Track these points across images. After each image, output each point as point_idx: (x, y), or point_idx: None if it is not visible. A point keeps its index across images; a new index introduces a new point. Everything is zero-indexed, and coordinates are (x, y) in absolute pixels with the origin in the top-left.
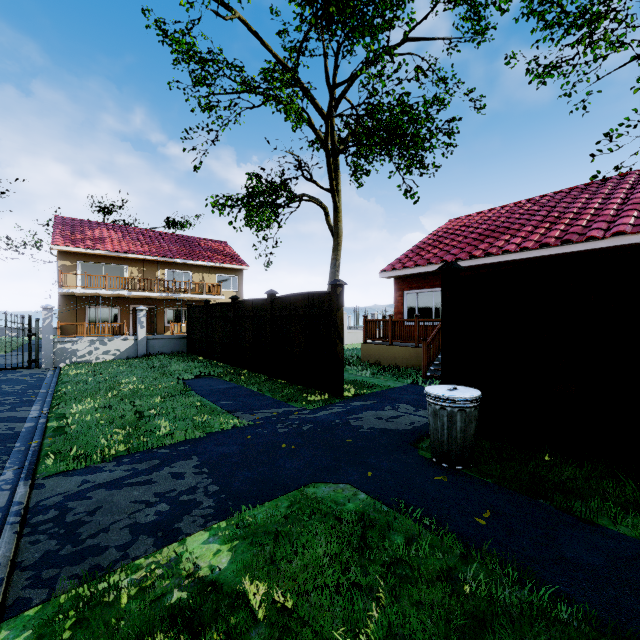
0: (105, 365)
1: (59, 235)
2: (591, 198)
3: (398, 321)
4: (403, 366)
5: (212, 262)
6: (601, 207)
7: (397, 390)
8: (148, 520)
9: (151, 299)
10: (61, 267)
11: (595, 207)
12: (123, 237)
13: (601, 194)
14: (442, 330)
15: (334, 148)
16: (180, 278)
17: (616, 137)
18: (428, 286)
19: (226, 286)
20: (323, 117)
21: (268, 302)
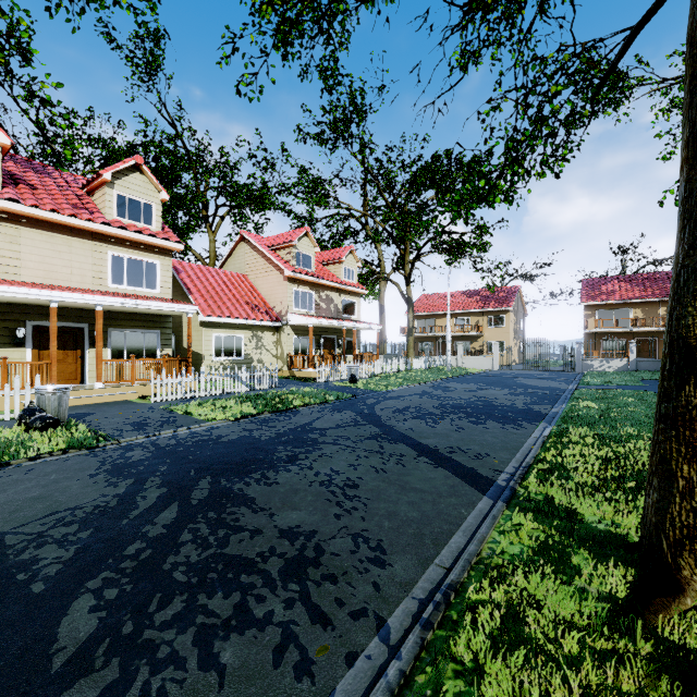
0: (606, 372)
1: (584, 295)
2: None
3: None
4: None
5: None
6: None
7: None
8: (599, 388)
9: (652, 332)
10: (585, 315)
11: None
12: (629, 286)
13: None
14: None
15: None
16: None
17: None
18: None
19: None
20: None
21: None
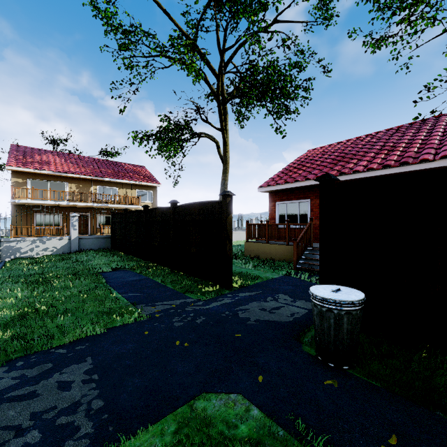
0: (41, 260)
1: (13, 158)
2: (416, 132)
3: (273, 225)
4: (277, 259)
5: (133, 181)
6: (426, 138)
7: (275, 281)
8: None
9: (86, 208)
10: (14, 183)
11: (422, 138)
12: (65, 161)
13: (424, 129)
14: (320, 234)
15: (223, 99)
16: (109, 192)
17: (432, 88)
18: (295, 198)
19: (144, 198)
20: (215, 76)
21: (171, 210)
